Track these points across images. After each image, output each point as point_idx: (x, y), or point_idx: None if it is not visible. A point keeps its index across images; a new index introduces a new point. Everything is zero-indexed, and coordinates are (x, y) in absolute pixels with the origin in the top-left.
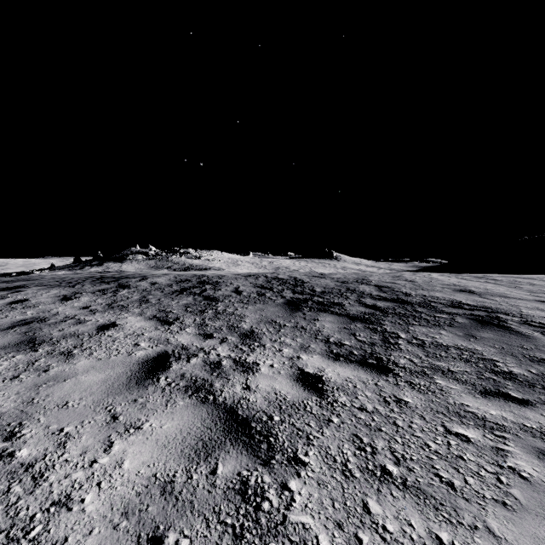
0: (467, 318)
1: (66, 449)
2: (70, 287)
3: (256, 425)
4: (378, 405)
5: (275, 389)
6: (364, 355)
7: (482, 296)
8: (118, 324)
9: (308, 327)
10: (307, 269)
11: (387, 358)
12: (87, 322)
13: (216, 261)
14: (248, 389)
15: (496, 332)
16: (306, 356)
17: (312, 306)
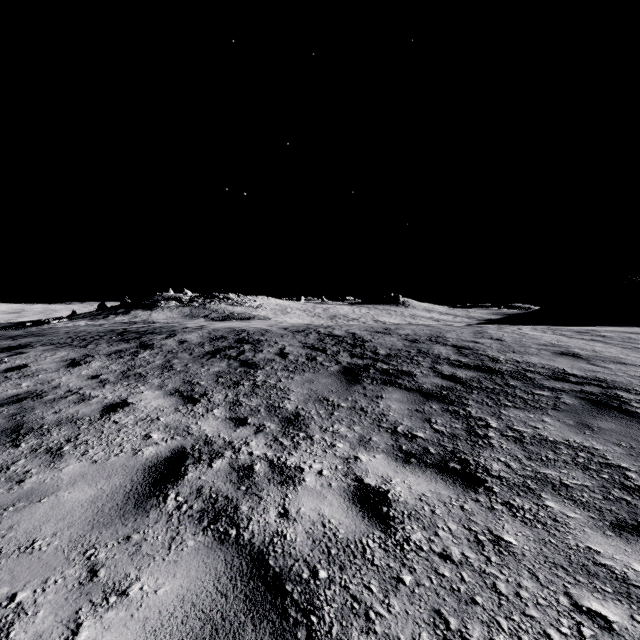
0: (576, 398)
1: (10, 638)
2: (81, 347)
3: (293, 588)
4: (468, 550)
5: (323, 516)
6: (444, 455)
7: (591, 362)
8: (130, 402)
9: (369, 408)
10: (369, 318)
11: (475, 460)
12: (92, 399)
13: (262, 309)
14: (285, 516)
15: (619, 420)
16: (366, 455)
17: (374, 376)
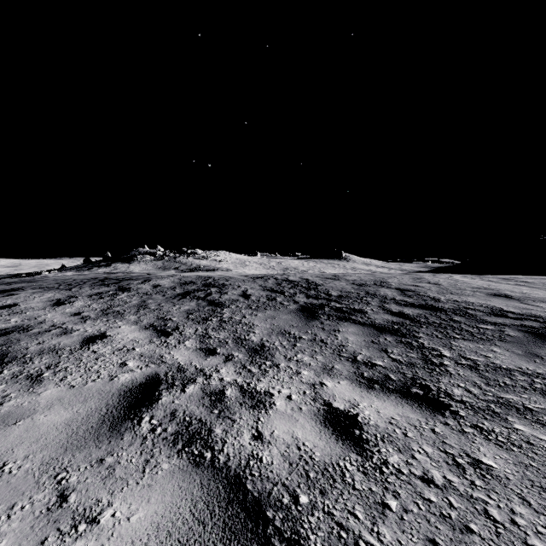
0: (519, 331)
1: None
2: (66, 290)
3: (274, 514)
4: (449, 473)
5: (297, 439)
6: (405, 381)
7: (523, 302)
8: (108, 335)
9: (329, 340)
10: (316, 270)
11: (436, 386)
12: (73, 332)
13: (224, 262)
14: (259, 439)
15: None
16: (331, 382)
17: (329, 313)
